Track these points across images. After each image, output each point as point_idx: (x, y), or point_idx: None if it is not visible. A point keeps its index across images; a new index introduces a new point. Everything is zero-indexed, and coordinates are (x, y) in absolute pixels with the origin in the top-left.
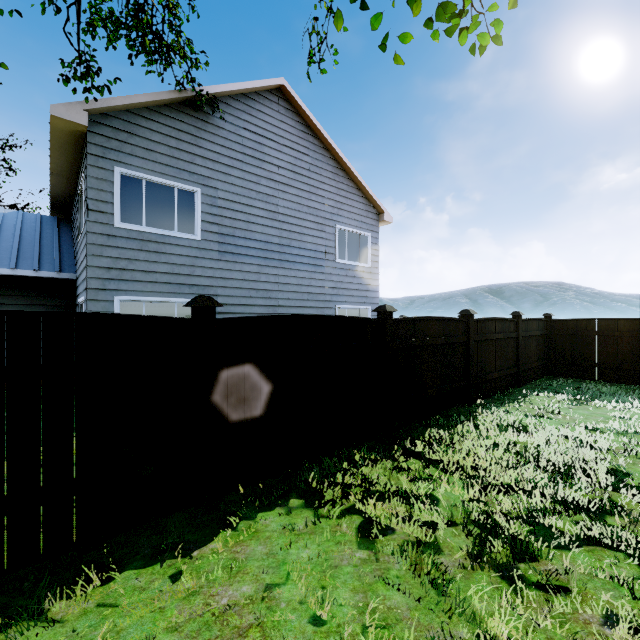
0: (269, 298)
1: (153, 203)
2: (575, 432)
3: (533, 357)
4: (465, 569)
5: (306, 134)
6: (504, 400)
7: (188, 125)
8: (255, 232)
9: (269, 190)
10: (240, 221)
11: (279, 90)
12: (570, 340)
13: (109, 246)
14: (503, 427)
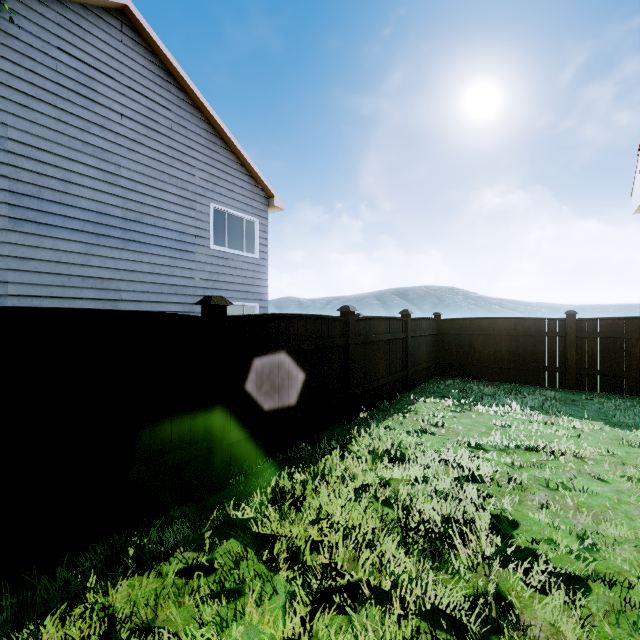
0: (105, 289)
1: None
2: (457, 456)
3: (423, 358)
4: None
5: (167, 82)
6: (390, 411)
7: None
8: (80, 197)
9: (105, 143)
10: (52, 178)
11: (123, 13)
12: (457, 339)
13: None
14: (378, 455)
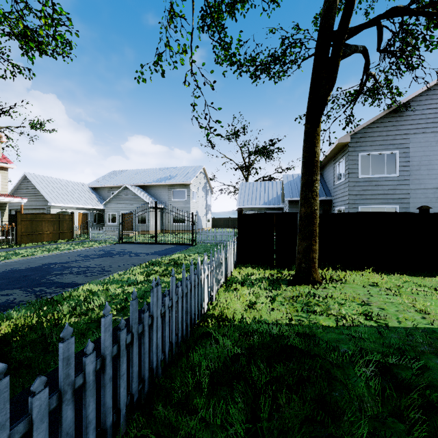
0: None
1: (374, 164)
2: None
3: None
4: None
5: None
6: None
7: (392, 122)
8: (435, 165)
9: None
10: (424, 161)
11: None
12: None
13: (356, 186)
14: None
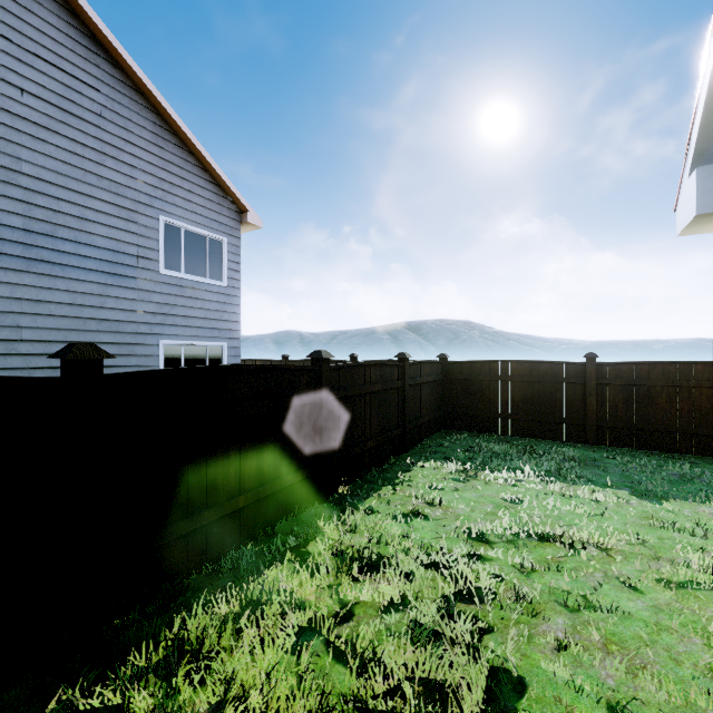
0: None
1: None
2: (451, 558)
3: (425, 409)
4: None
5: (94, 54)
6: (378, 482)
7: None
8: None
9: None
10: None
11: None
12: (465, 386)
13: None
14: (347, 560)
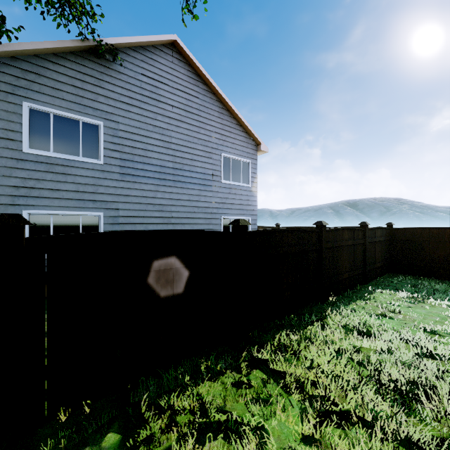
0: (164, 211)
1: (60, 133)
2: (415, 337)
3: (378, 258)
4: None
5: (196, 81)
6: (352, 297)
7: (92, 70)
8: (152, 158)
9: (164, 124)
10: (139, 149)
11: (173, 45)
12: (408, 244)
13: (18, 168)
14: (349, 329)
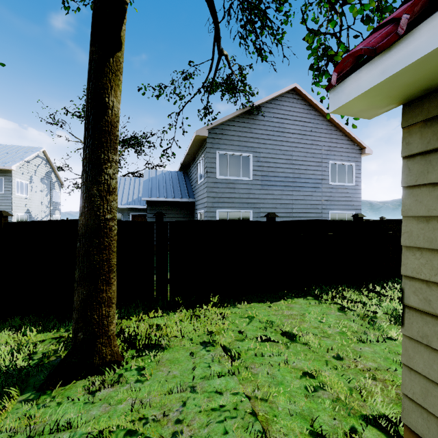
0: (287, 208)
1: (231, 165)
2: None
3: None
4: (386, 324)
5: (309, 110)
6: None
7: (246, 123)
8: (279, 172)
9: (287, 148)
10: (271, 167)
11: (293, 90)
12: None
13: (214, 187)
14: None
